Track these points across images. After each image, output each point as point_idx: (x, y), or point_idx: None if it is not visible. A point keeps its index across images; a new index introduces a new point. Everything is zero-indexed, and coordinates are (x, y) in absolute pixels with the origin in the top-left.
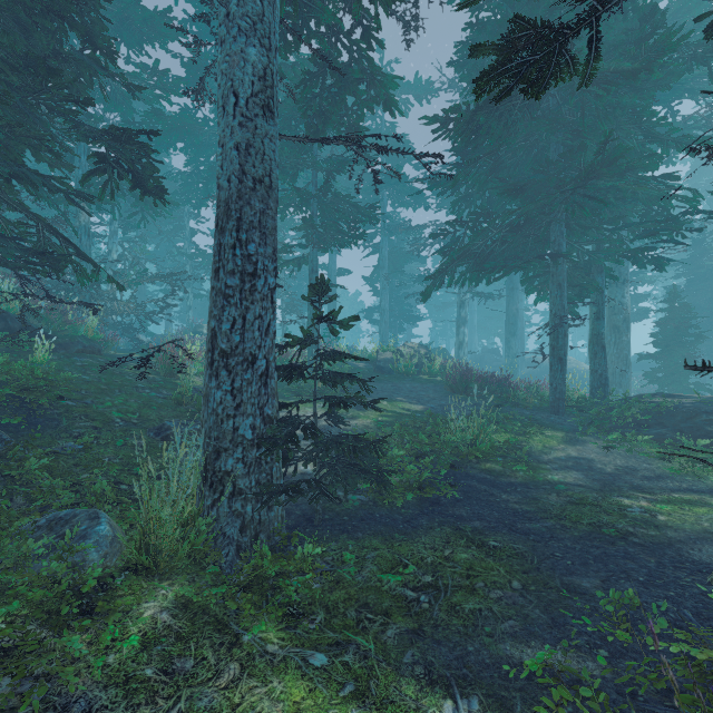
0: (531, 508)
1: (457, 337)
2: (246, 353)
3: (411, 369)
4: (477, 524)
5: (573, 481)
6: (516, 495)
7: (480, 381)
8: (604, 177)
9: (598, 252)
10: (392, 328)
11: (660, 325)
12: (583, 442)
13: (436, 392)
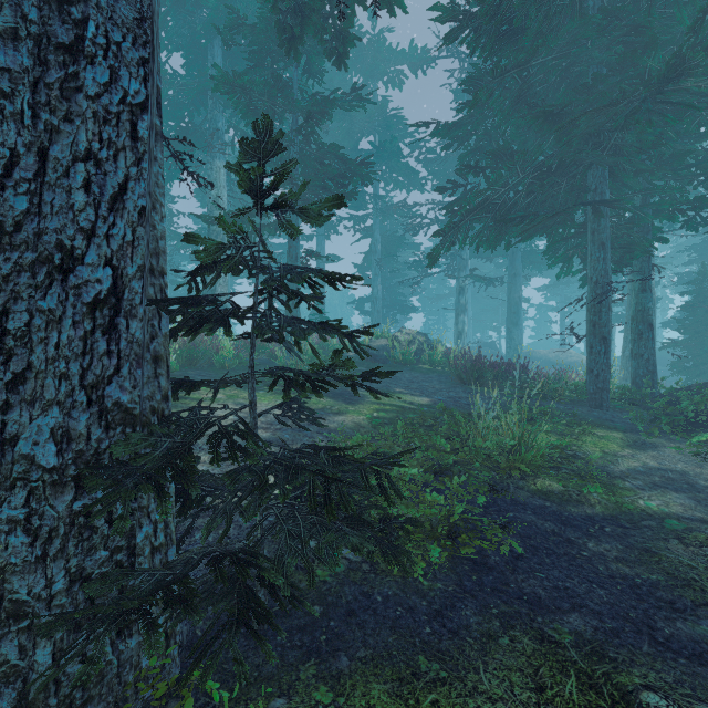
0: (656, 575)
1: (456, 326)
2: (46, 244)
3: (410, 357)
4: (576, 621)
5: (684, 513)
6: (610, 542)
7: (497, 369)
8: (688, 77)
9: (647, 206)
10: (385, 319)
11: (687, 309)
12: (654, 446)
13: (441, 383)
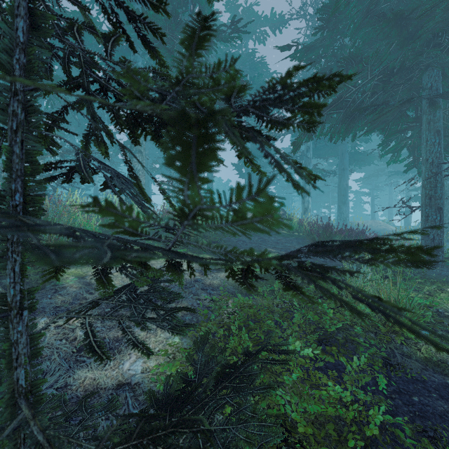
0: None
1: (303, 204)
2: None
3: None
4: None
5: None
6: None
7: (344, 233)
8: None
9: None
10: None
11: None
12: None
13: (299, 244)
